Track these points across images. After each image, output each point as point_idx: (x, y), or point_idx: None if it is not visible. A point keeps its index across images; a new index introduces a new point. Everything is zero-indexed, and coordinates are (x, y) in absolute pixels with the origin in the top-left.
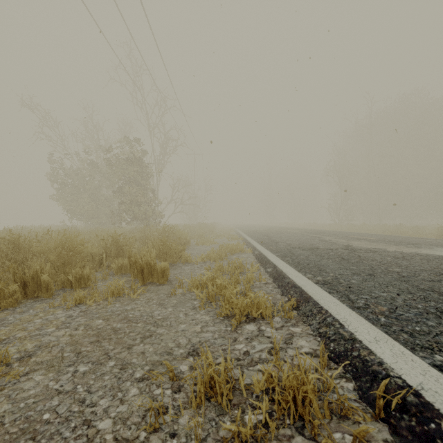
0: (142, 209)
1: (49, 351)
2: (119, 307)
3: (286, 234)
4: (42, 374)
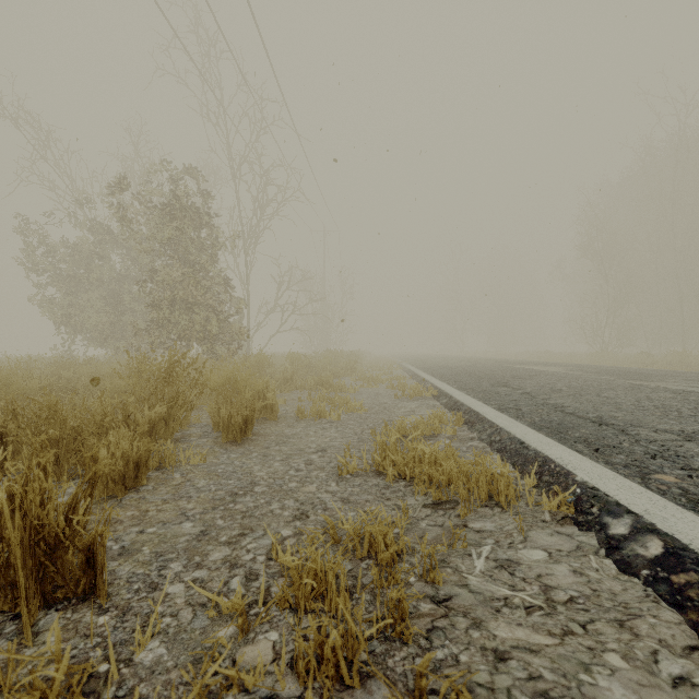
0: (198, 318)
1: None
2: None
3: (552, 378)
4: None
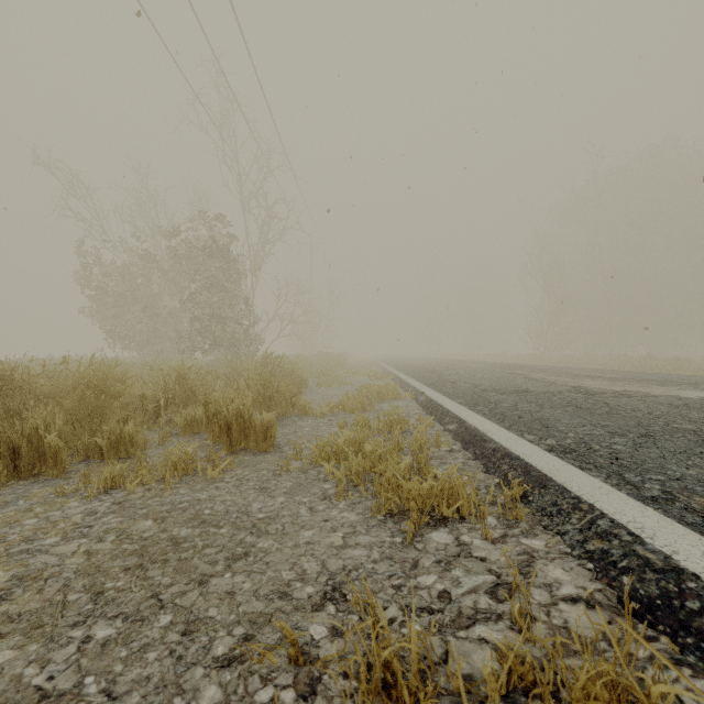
0: (229, 329)
1: (39, 588)
2: (185, 495)
3: (465, 369)
4: (14, 647)
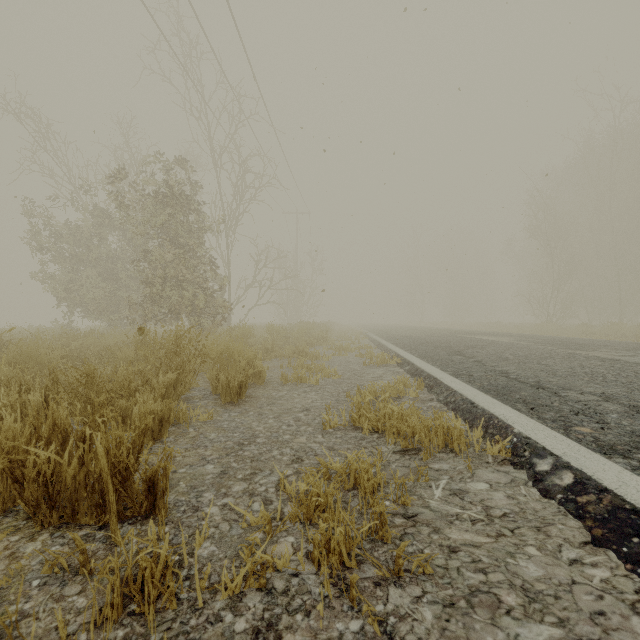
0: (187, 294)
1: None
2: None
3: (500, 348)
4: None
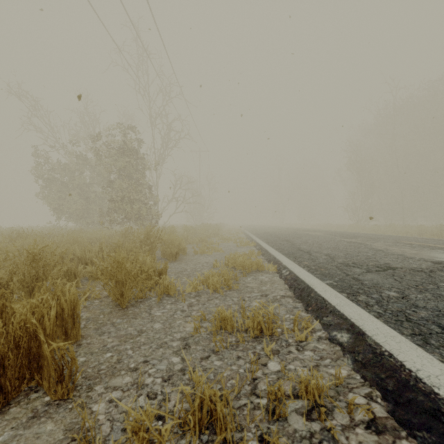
0: (135, 207)
1: None
2: None
3: (310, 238)
4: None
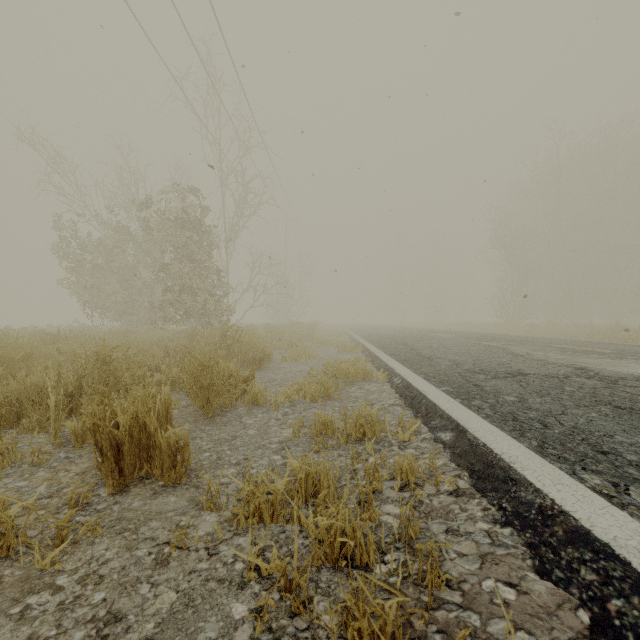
0: (200, 300)
1: None
2: None
3: (437, 341)
4: None
